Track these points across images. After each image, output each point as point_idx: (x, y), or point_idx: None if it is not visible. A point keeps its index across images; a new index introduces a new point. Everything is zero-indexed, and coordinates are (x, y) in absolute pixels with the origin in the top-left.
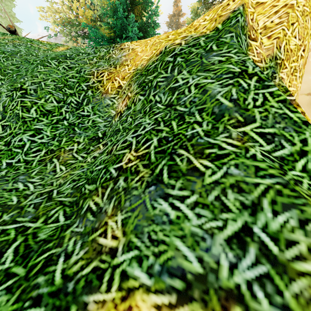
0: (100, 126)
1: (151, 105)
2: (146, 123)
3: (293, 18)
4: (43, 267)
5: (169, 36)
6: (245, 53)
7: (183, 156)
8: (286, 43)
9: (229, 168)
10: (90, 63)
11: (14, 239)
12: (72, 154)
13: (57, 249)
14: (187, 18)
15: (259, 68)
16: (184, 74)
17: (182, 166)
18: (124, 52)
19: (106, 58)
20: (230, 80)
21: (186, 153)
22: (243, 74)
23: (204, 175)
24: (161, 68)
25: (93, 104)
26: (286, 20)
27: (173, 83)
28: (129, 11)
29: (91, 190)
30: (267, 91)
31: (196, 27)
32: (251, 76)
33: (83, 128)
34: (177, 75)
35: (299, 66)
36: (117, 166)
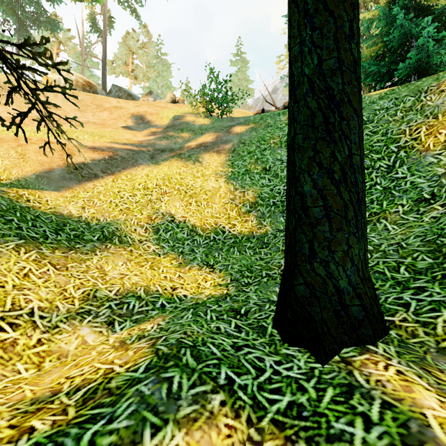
0: (423, 187)
1: None
2: None
3: None
4: (444, 277)
5: None
6: None
7: None
8: None
9: None
10: (394, 120)
11: (398, 265)
12: (399, 215)
13: (445, 271)
14: None
15: None
16: None
17: None
18: None
19: (416, 108)
20: None
21: None
22: None
23: None
24: None
25: (408, 165)
26: None
27: None
28: (411, 1)
29: None
30: None
31: None
32: None
33: (401, 191)
34: None
35: None
36: None
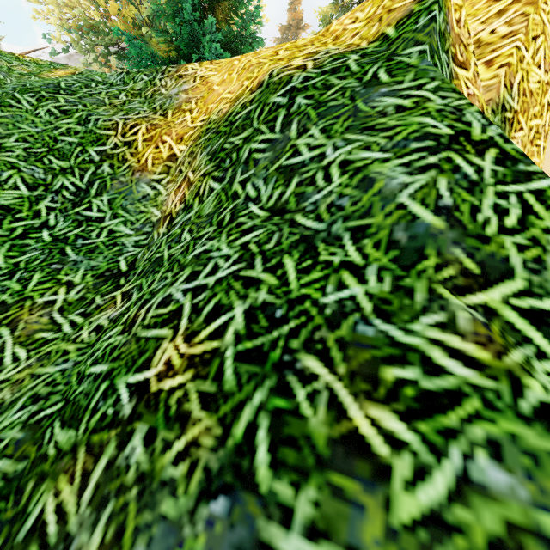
0: (126, 244)
1: (236, 206)
2: (219, 255)
3: (536, 26)
4: None
5: (279, 52)
6: (459, 91)
7: (318, 381)
8: (523, 78)
9: (472, 459)
10: (111, 104)
11: None
12: (49, 315)
13: None
14: (313, 32)
15: (497, 127)
16: (314, 135)
17: (316, 424)
18: (184, 84)
19: (146, 94)
20: (431, 157)
21: (326, 373)
22: (460, 142)
23: (389, 479)
24: (259, 119)
25: (111, 194)
26: (523, 28)
27: (287, 156)
28: (205, 12)
29: (60, 448)
30: (530, 188)
31: (336, 35)
32: (482, 147)
33: (85, 249)
34: (296, 136)
35: (544, 126)
36: (136, 381)
